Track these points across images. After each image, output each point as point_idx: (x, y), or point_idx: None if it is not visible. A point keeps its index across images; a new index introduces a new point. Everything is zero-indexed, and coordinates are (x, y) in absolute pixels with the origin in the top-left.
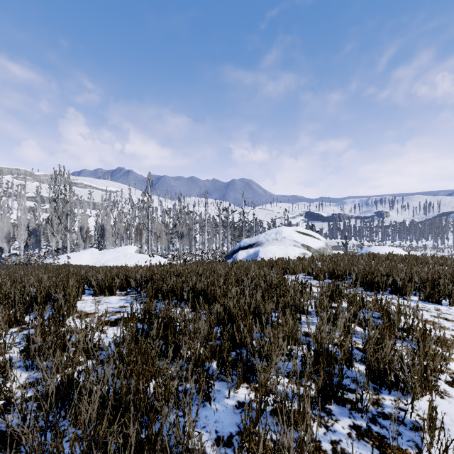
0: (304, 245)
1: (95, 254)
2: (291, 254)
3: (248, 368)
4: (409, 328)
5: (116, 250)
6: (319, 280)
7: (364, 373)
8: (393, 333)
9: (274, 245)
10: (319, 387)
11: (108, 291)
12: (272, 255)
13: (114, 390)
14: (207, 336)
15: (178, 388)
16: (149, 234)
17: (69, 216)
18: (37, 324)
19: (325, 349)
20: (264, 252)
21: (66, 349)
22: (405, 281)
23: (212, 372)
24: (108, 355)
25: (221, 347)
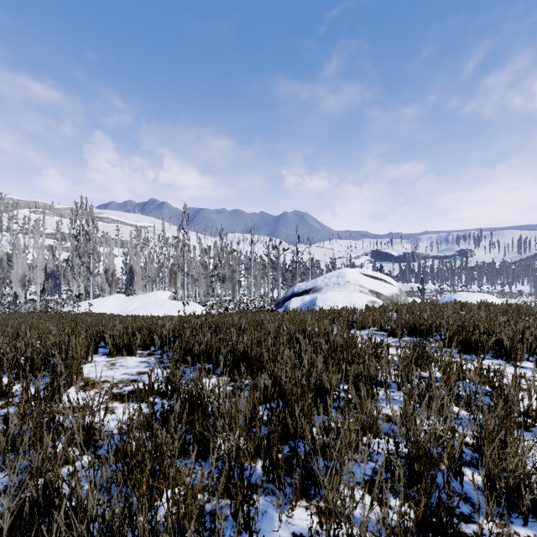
0: (373, 291)
1: (121, 300)
2: (357, 302)
3: (307, 473)
4: (535, 413)
5: (146, 296)
6: (396, 337)
7: (480, 486)
8: (513, 420)
9: (335, 291)
10: (418, 517)
11: (127, 351)
12: (333, 303)
13: (103, 522)
14: (249, 420)
15: (204, 511)
16: (185, 277)
17: (92, 256)
18: (20, 401)
19: (420, 449)
20: (323, 299)
21: (44, 447)
22: (514, 341)
23: (255, 484)
24: (111, 449)
25: (269, 439)
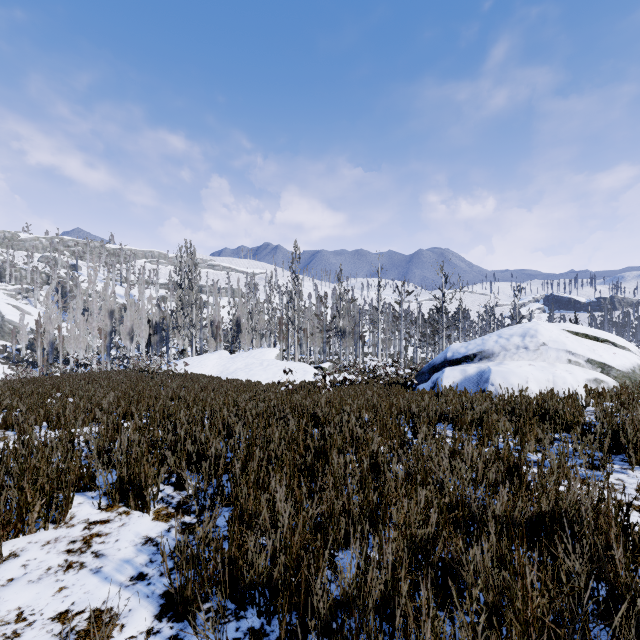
0: (594, 361)
1: (223, 359)
2: (568, 381)
3: None
4: None
5: (251, 354)
6: None
7: None
8: None
9: (519, 360)
10: None
11: (135, 498)
12: (522, 381)
13: None
14: None
15: None
16: (295, 331)
17: (194, 307)
18: None
19: None
20: (502, 374)
21: None
22: None
23: None
24: None
25: None
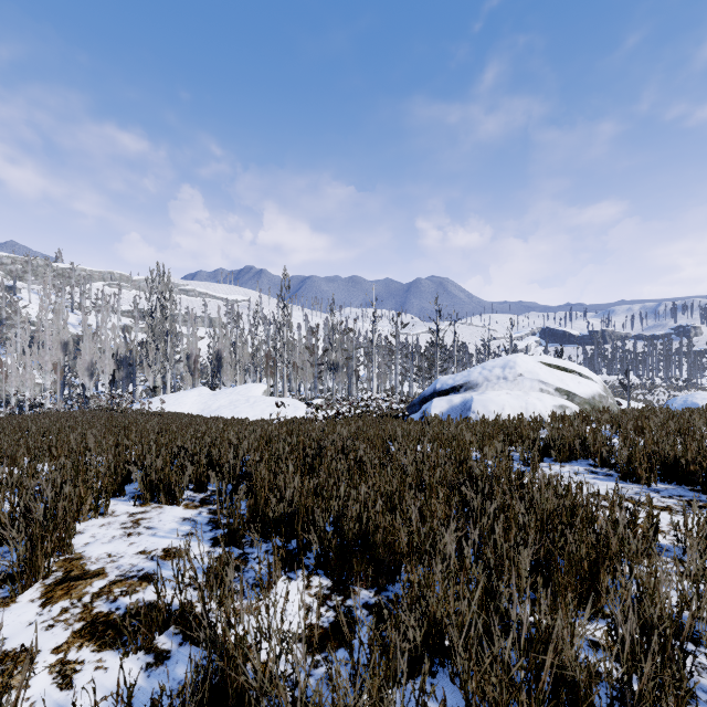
0: (561, 389)
1: (204, 396)
2: (537, 407)
3: None
4: None
5: (235, 391)
6: (638, 483)
7: None
8: None
9: (500, 389)
10: None
11: (166, 495)
12: (499, 408)
13: None
14: None
15: None
16: (284, 365)
17: (169, 338)
18: None
19: None
20: (482, 402)
21: None
22: None
23: None
24: None
25: None
